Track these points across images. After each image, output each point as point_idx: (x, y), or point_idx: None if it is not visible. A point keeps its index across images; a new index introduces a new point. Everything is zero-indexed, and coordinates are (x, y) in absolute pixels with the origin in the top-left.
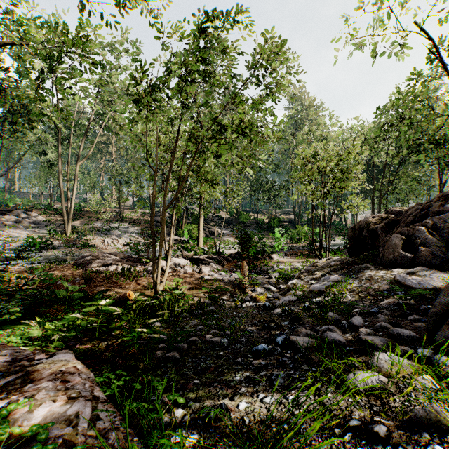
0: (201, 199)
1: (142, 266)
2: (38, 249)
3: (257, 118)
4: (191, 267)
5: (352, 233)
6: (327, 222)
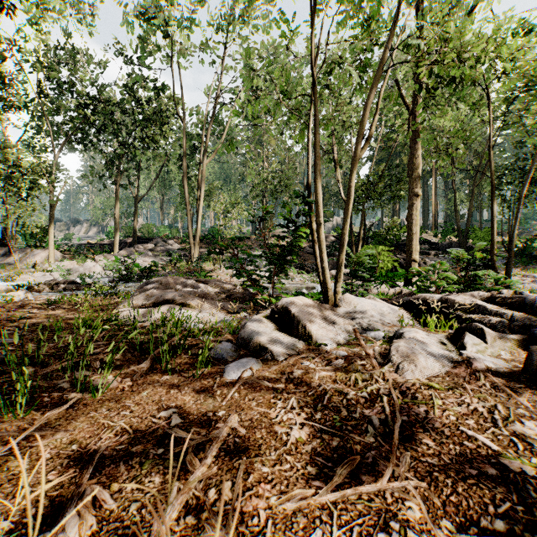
0: (418, 153)
1: (246, 316)
2: (140, 277)
3: None
4: (432, 337)
5: None
6: None
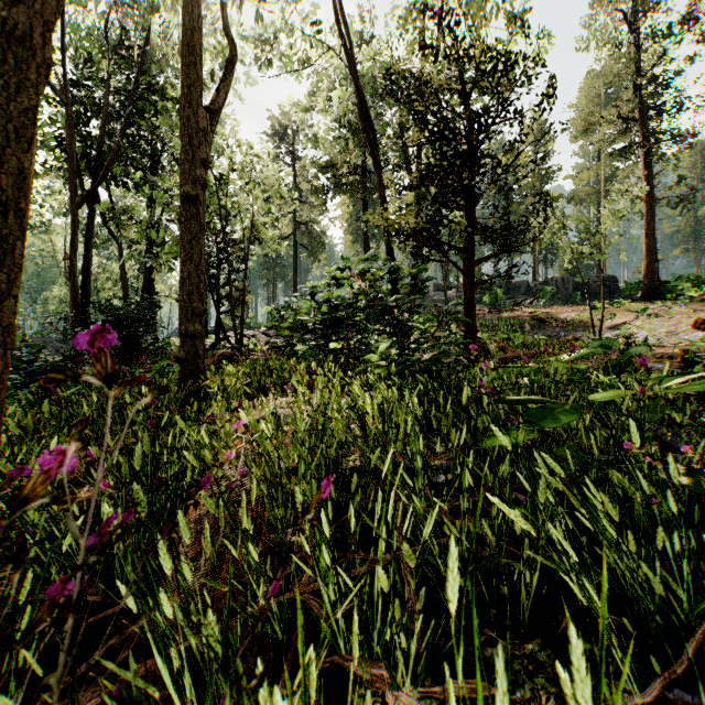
0: None
1: None
2: None
3: None
4: None
5: None
6: None
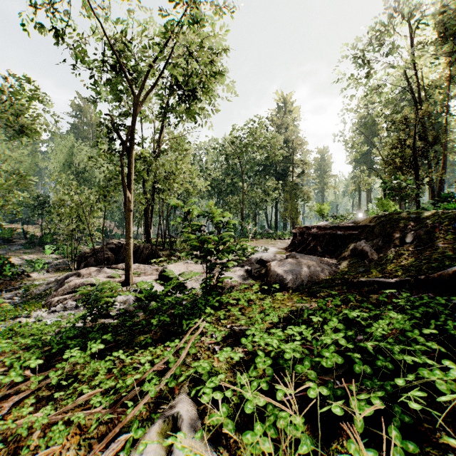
0: None
1: None
2: None
3: (5, 192)
4: None
5: (79, 258)
6: (108, 235)
